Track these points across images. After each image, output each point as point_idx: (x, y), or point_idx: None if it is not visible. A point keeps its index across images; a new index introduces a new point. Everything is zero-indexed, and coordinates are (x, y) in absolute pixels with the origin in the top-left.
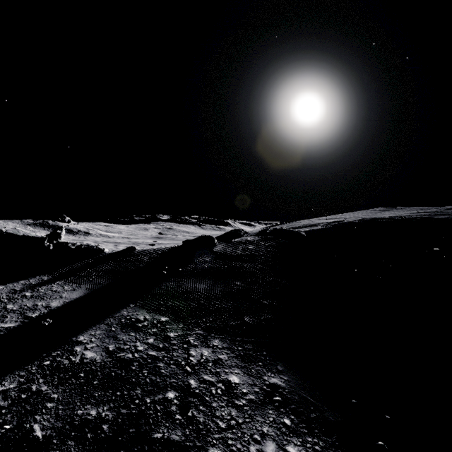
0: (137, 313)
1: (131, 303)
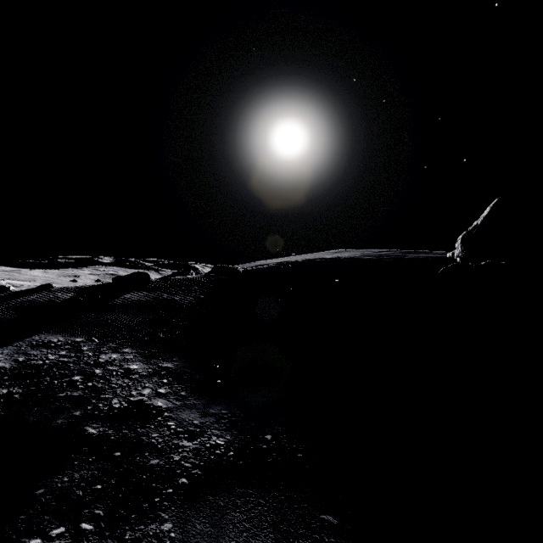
0: (50, 337)
1: (43, 331)
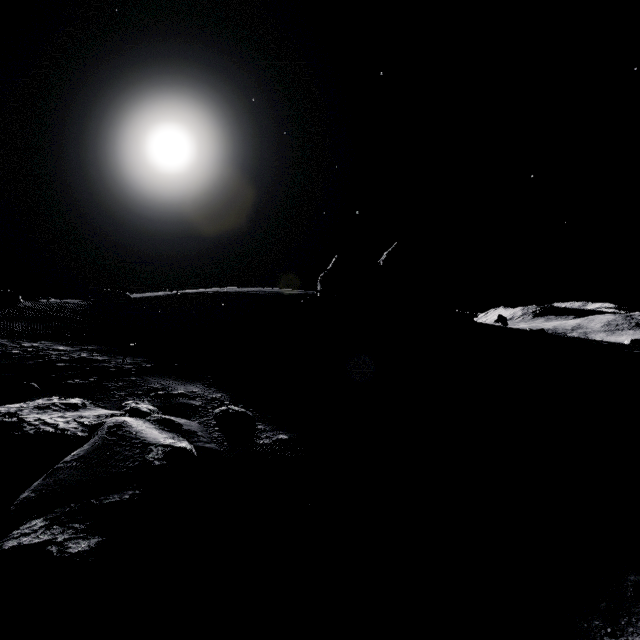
0: None
1: None
